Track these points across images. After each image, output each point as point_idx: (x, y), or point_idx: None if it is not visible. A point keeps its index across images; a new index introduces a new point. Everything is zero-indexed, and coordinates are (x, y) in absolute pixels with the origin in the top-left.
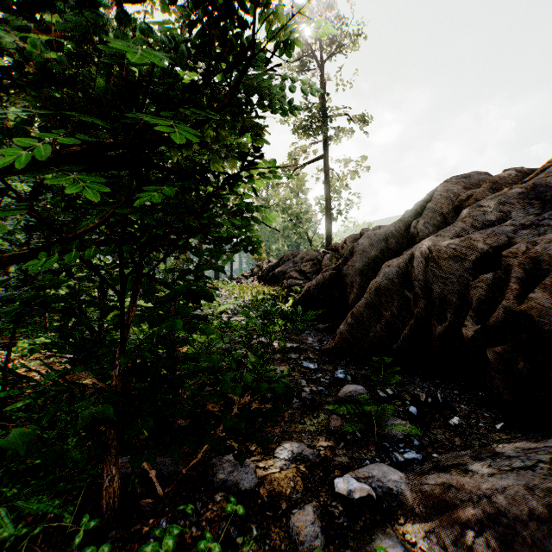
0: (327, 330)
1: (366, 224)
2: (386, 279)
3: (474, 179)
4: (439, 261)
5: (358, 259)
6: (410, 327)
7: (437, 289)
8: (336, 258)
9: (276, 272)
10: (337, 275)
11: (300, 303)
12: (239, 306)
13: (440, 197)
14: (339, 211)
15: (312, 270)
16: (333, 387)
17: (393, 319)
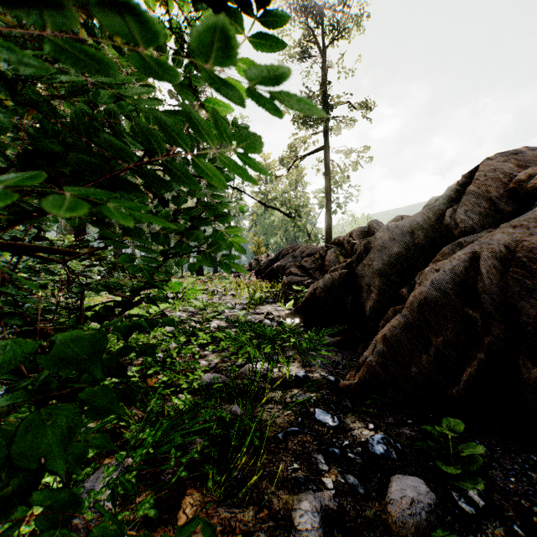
0: (338, 345)
1: (365, 217)
2: (436, 290)
3: (529, 155)
4: (531, 266)
5: (376, 256)
6: (476, 362)
7: (529, 309)
8: (341, 253)
9: (275, 267)
10: (349, 275)
11: (304, 307)
12: (226, 322)
13: (484, 178)
14: (338, 204)
15: (314, 266)
16: (370, 474)
17: (448, 349)
